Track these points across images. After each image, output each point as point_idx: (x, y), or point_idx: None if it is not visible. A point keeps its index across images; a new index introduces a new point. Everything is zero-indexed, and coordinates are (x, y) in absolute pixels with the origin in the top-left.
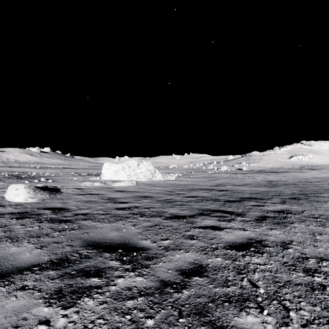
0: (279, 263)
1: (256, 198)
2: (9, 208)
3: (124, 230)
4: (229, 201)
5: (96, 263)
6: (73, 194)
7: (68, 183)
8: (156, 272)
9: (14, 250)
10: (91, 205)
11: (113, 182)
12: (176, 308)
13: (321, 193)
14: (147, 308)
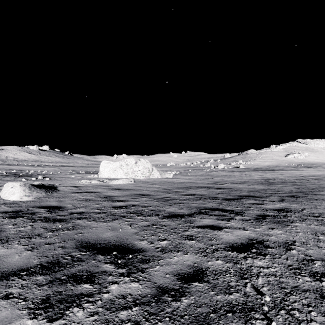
0: (283, 267)
1: (254, 196)
2: (3, 207)
3: (120, 230)
4: (227, 199)
5: (89, 267)
6: (69, 192)
7: (65, 181)
8: (153, 277)
9: (3, 252)
10: (87, 204)
11: (110, 180)
12: (175, 320)
13: (319, 191)
14: (142, 320)
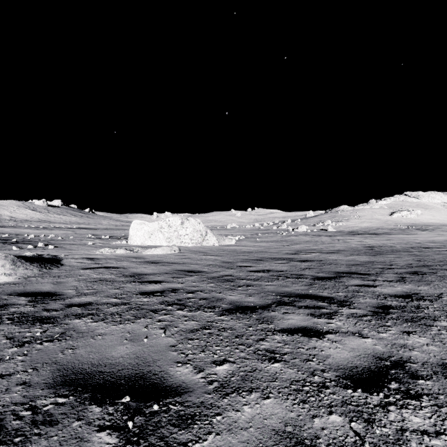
0: None
1: (359, 272)
2: None
3: (144, 340)
4: (319, 278)
5: (61, 442)
6: (78, 268)
7: (78, 250)
8: None
9: None
10: (101, 288)
11: (144, 248)
12: None
13: None
14: None
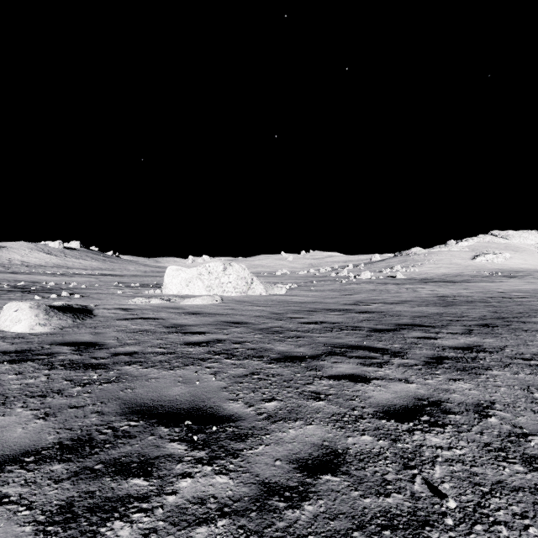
0: (476, 446)
1: (423, 324)
2: (1, 344)
3: (196, 383)
4: (377, 330)
5: (142, 447)
6: (113, 319)
7: (107, 299)
8: (253, 466)
9: None
10: (143, 338)
11: (182, 298)
12: None
13: (530, 316)
14: None
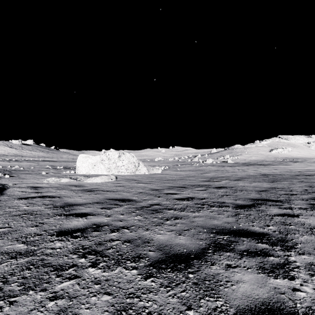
0: None
1: (271, 199)
2: None
3: None
4: (240, 206)
5: None
6: (15, 197)
7: (29, 179)
8: None
9: None
10: (18, 225)
11: (86, 177)
12: None
13: None
14: None
